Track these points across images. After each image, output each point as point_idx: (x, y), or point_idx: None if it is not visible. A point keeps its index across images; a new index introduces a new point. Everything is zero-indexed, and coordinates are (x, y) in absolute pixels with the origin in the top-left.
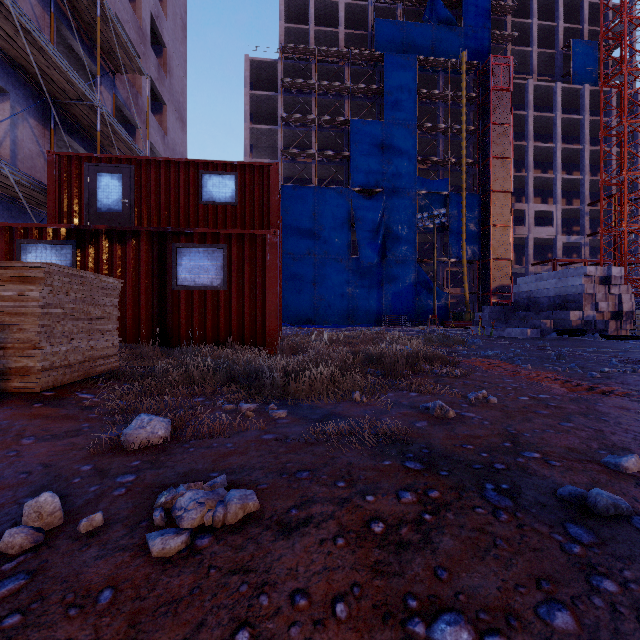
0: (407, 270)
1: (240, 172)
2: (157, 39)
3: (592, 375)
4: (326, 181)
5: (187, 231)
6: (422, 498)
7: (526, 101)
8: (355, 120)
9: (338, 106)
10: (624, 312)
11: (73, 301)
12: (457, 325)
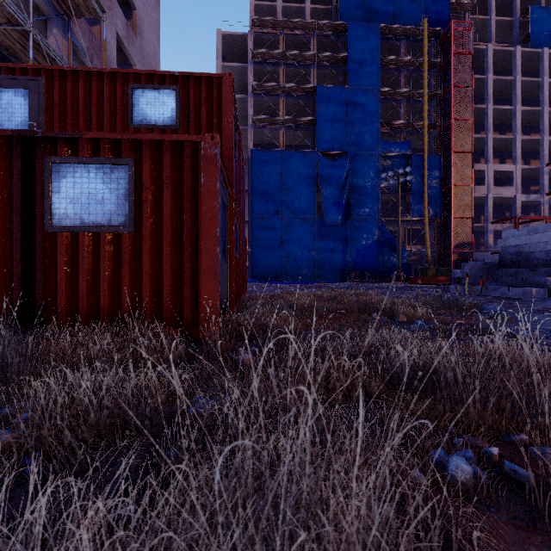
0: (370, 228)
1: (182, 86)
2: (127, 1)
3: None
4: (293, 145)
5: (68, 136)
6: None
7: (486, 65)
8: (320, 87)
9: (304, 75)
10: None
11: None
12: (421, 281)
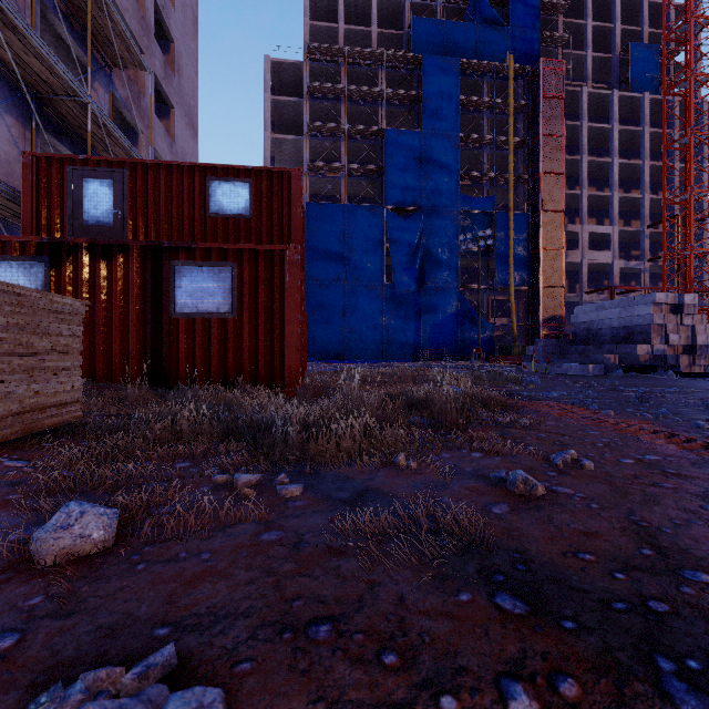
0: (448, 298)
1: (255, 179)
2: (164, 33)
3: (698, 425)
4: (357, 198)
5: (188, 246)
6: (549, 701)
7: (580, 110)
8: (390, 130)
9: (371, 114)
10: (698, 345)
11: (3, 328)
12: (504, 360)
